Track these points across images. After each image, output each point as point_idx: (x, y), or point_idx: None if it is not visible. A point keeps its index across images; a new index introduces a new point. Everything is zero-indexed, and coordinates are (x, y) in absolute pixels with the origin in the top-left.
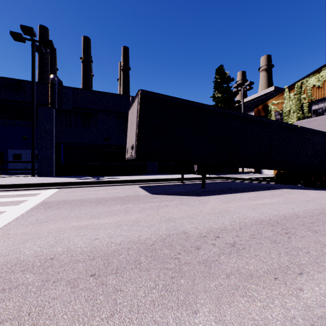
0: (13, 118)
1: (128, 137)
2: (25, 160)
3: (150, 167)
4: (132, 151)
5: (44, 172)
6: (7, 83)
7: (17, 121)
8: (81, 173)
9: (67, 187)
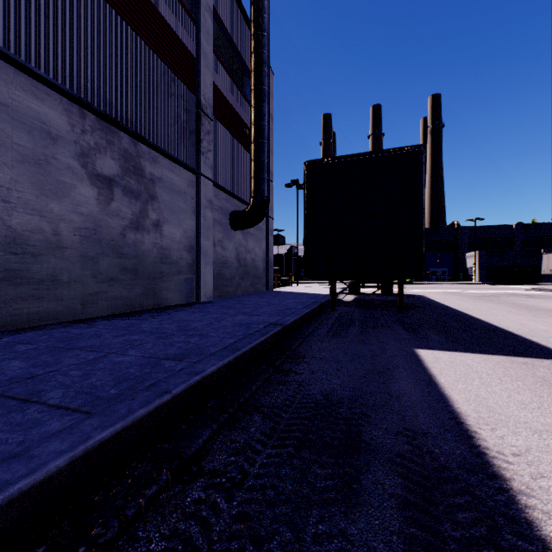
0: (432, 251)
1: (543, 265)
2: (438, 274)
3: (545, 279)
4: (550, 272)
5: (480, 280)
6: (429, 231)
7: (434, 252)
8: (498, 281)
9: (514, 285)
